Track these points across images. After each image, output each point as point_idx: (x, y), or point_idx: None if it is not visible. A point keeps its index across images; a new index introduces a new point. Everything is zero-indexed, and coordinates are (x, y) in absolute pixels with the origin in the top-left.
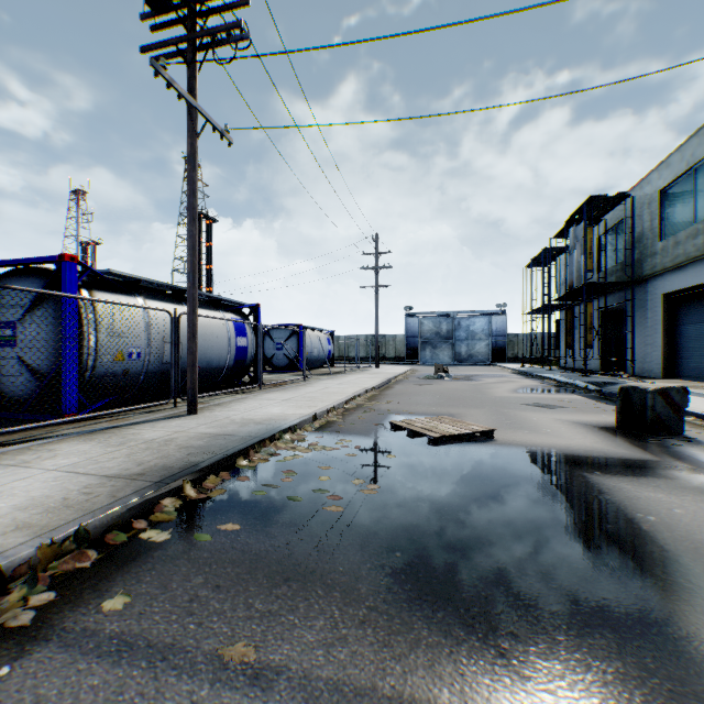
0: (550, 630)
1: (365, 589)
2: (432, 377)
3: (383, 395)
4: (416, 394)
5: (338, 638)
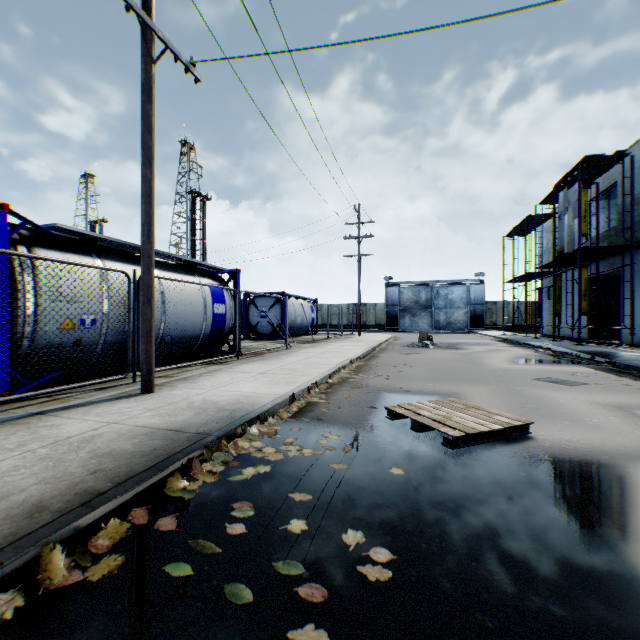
0: None
1: None
2: (416, 345)
3: (369, 366)
4: (405, 365)
5: None
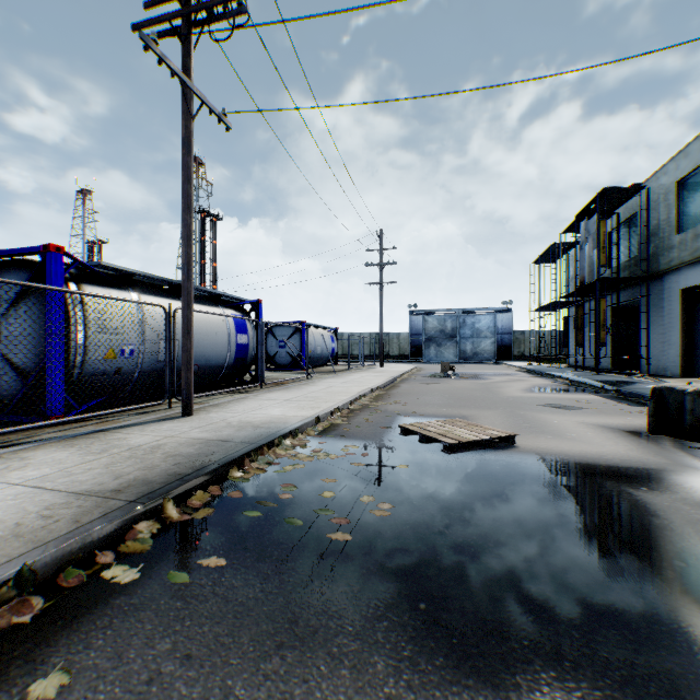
0: None
1: (383, 663)
2: (439, 376)
3: (389, 395)
4: (423, 393)
5: None
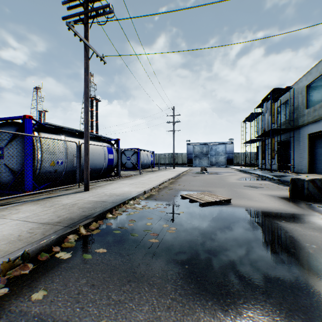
0: (270, 313)
1: (170, 287)
2: (199, 173)
3: (177, 181)
4: (192, 181)
5: (155, 318)
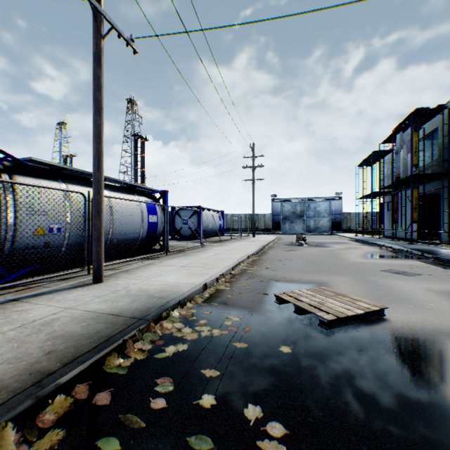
0: None
1: None
2: (294, 244)
3: (261, 260)
4: (287, 259)
5: None
